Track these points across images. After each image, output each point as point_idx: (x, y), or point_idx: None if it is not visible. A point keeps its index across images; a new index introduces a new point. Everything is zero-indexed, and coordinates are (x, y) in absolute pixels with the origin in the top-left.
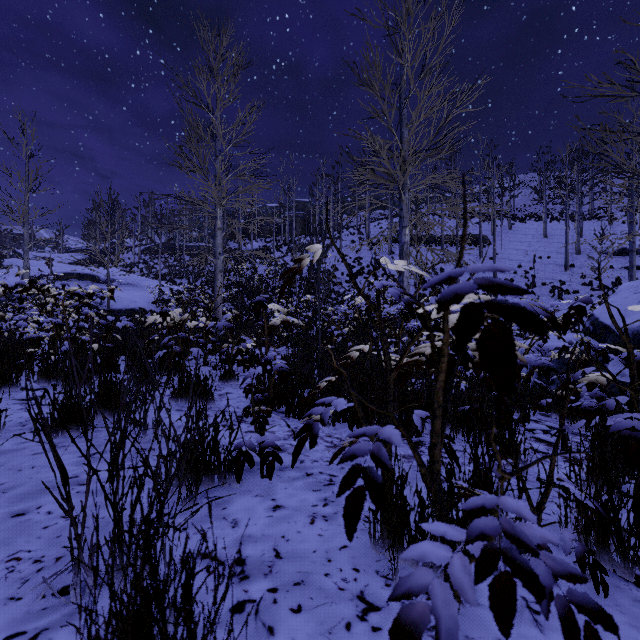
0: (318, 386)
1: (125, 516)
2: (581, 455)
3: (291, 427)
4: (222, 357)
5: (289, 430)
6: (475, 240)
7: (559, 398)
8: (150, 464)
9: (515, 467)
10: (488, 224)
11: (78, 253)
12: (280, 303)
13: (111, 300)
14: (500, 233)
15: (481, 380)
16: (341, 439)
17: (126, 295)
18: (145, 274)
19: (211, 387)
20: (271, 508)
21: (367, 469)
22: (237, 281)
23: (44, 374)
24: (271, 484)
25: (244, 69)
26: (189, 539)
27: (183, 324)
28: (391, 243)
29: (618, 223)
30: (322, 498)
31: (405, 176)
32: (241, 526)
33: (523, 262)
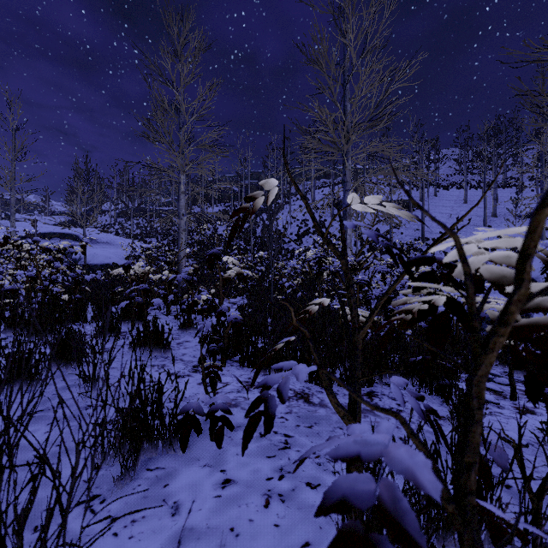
0: (274, 348)
1: (46, 501)
2: (531, 405)
3: (245, 377)
4: (182, 307)
5: (243, 381)
6: (405, 205)
7: (504, 348)
8: (48, 461)
9: (518, 450)
10: (416, 191)
11: (62, 216)
12: (237, 259)
13: (88, 256)
14: (427, 199)
15: (423, 329)
16: (294, 390)
17: (102, 252)
18: (120, 234)
19: (168, 337)
20: (220, 484)
21: (375, 542)
22: (200, 240)
23: (11, 324)
24: (221, 449)
25: (205, 51)
26: (116, 537)
27: (145, 277)
28: (333, 207)
29: (528, 191)
30: (277, 467)
31: (348, 144)
32: (182, 513)
33: (447, 224)
